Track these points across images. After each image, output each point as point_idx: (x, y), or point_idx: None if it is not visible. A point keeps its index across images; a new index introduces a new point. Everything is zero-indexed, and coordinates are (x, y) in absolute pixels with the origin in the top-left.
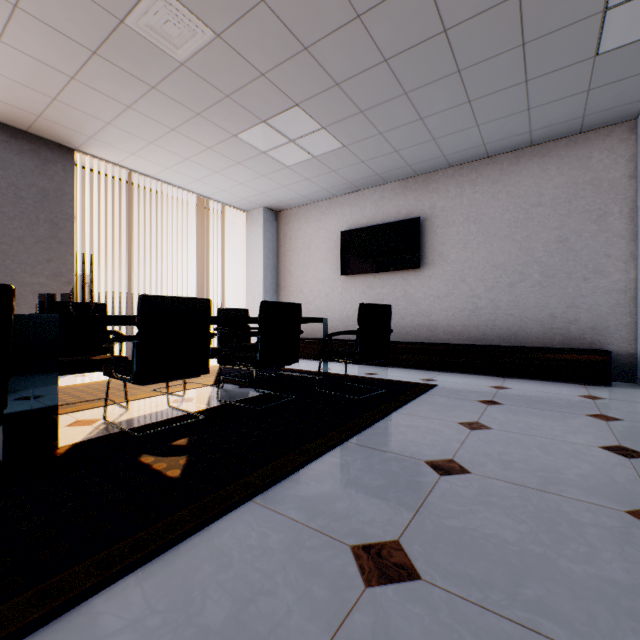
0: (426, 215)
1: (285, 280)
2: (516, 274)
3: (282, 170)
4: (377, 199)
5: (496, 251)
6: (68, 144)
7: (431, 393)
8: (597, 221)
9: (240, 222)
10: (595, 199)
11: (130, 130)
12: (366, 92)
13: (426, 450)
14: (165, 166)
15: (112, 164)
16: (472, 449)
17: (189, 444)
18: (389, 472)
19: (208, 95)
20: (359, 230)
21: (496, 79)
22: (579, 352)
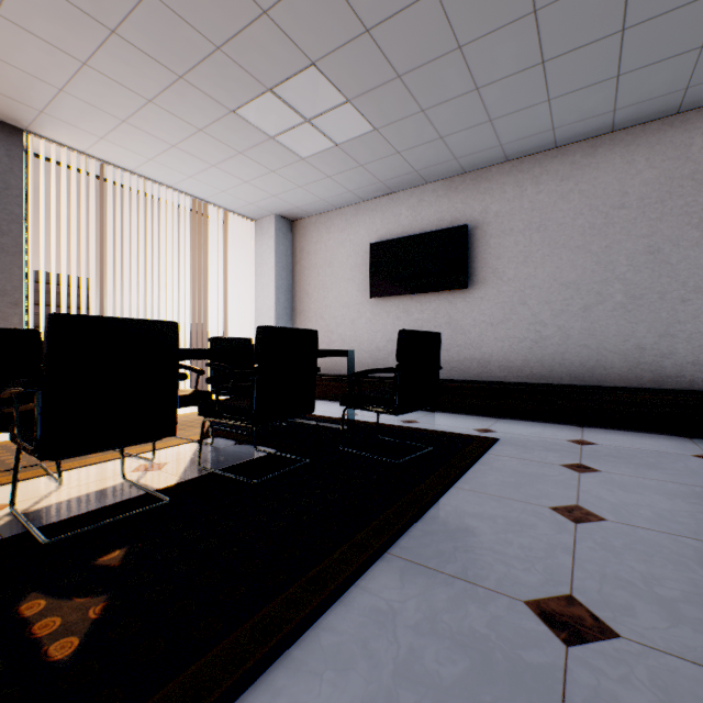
0: (476, 222)
1: (302, 304)
2: (592, 294)
3: (296, 163)
4: (415, 203)
5: (566, 266)
6: (13, 122)
7: (494, 452)
8: (700, 226)
9: (247, 233)
10: (697, 198)
11: (92, 101)
12: (406, 44)
13: (520, 572)
14: (146, 156)
15: (77, 152)
16: (595, 569)
17: (123, 563)
18: (470, 636)
19: (191, 46)
20: (392, 242)
21: (583, 26)
22: (680, 394)
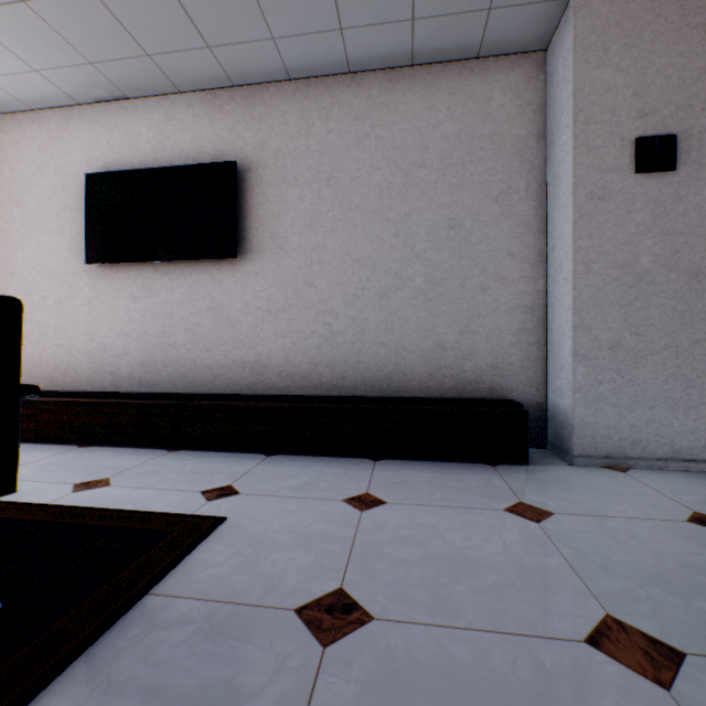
0: (250, 161)
1: None
2: (391, 276)
3: None
4: (161, 120)
5: (362, 236)
6: None
7: (175, 583)
8: (499, 199)
9: None
10: (497, 165)
11: None
12: None
13: None
14: None
15: None
16: None
17: None
18: None
19: None
20: (124, 174)
21: None
22: (483, 407)
